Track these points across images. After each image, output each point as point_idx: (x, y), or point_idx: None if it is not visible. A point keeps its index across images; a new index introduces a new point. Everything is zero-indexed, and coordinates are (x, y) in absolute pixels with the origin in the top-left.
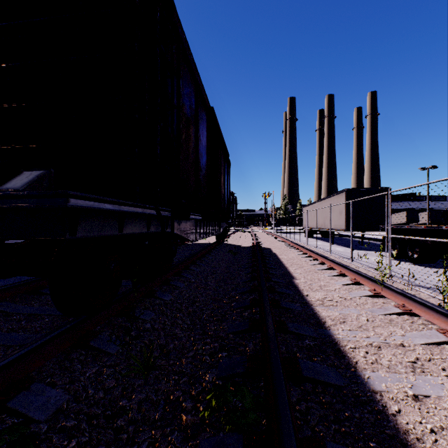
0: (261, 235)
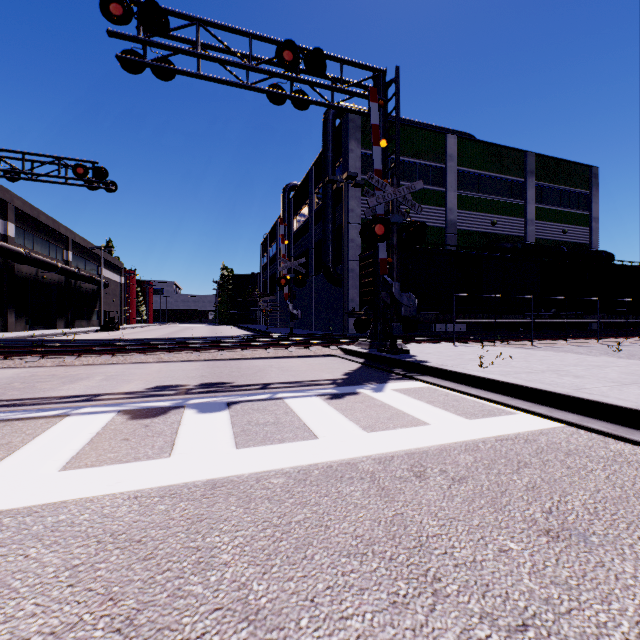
0: None
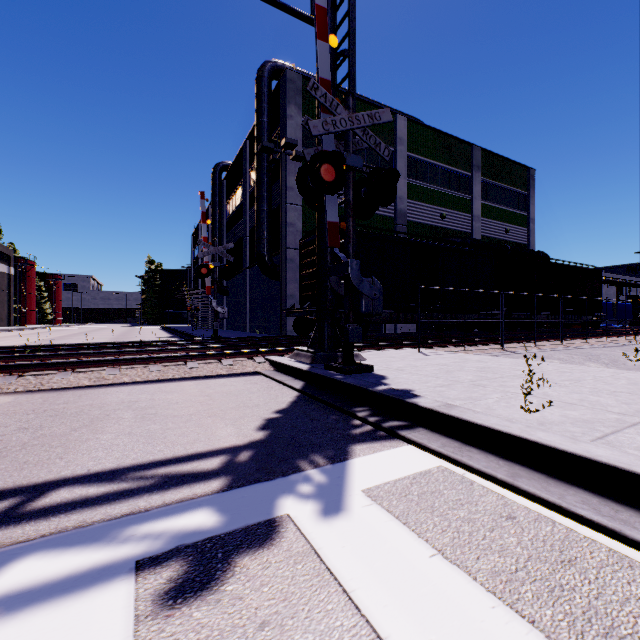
0: None
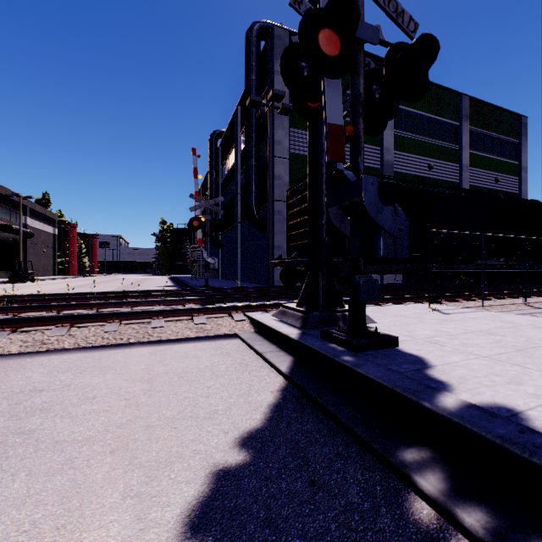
0: None
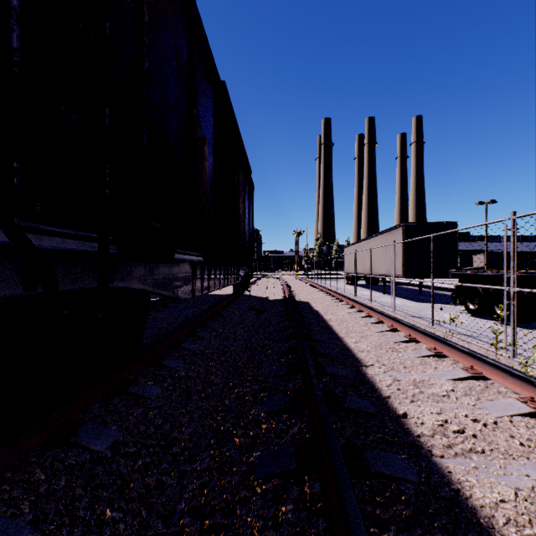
0: (293, 283)
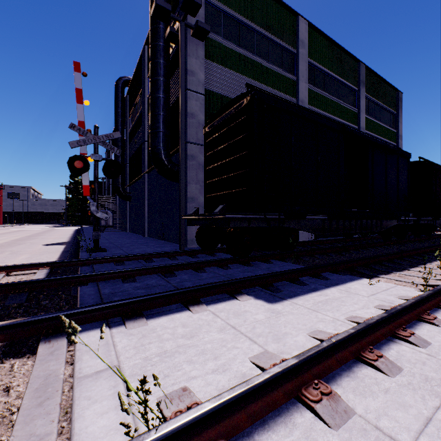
0: None
